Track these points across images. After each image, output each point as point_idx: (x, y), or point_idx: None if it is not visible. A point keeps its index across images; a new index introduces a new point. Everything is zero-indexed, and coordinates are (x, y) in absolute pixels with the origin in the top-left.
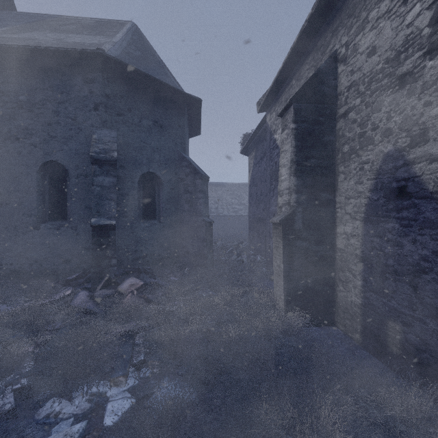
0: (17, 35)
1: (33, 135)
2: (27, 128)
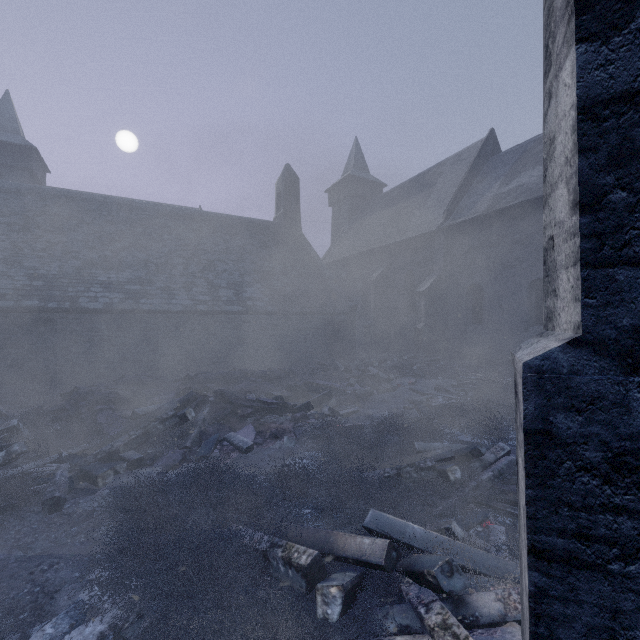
0: (509, 185)
1: (524, 262)
2: (519, 257)
